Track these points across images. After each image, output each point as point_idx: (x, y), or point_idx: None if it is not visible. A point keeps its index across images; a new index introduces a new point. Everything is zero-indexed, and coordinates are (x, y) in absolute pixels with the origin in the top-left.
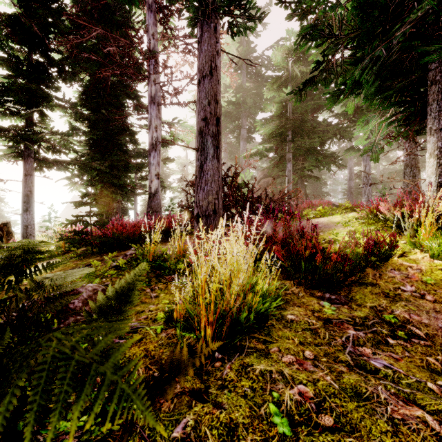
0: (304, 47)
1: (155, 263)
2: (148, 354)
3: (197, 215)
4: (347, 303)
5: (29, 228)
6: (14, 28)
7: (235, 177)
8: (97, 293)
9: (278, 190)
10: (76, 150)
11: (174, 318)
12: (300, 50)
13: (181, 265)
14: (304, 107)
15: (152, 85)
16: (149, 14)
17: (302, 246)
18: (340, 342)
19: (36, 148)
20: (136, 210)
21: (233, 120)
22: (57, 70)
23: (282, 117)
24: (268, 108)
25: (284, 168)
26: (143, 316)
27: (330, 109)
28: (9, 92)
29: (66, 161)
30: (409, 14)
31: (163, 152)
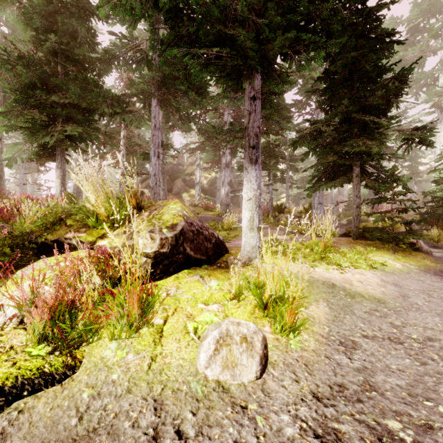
0: None
1: None
2: None
3: None
4: None
5: None
6: None
7: None
8: None
9: None
10: None
11: None
12: None
13: None
14: None
15: None
16: None
17: None
18: None
19: None
20: None
21: None
22: None
23: None
24: None
25: None
26: None
27: None
28: None
29: None
30: (57, 117)
31: None
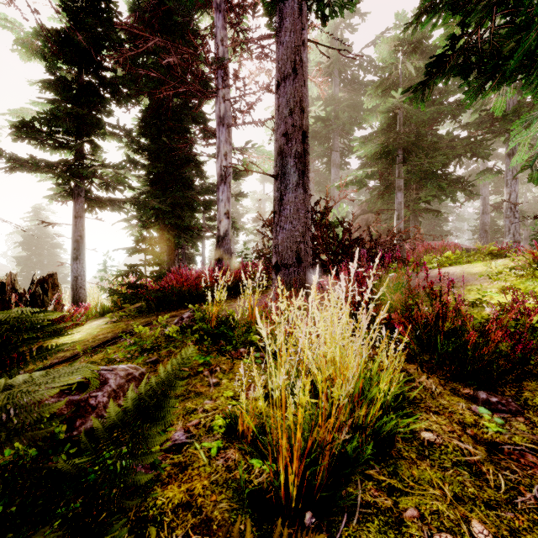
0: (427, 24)
1: (218, 331)
2: (192, 502)
3: (275, 264)
4: (522, 412)
5: (79, 280)
6: (63, 45)
7: (325, 214)
8: (131, 381)
9: (381, 230)
10: (132, 187)
11: (238, 431)
12: (422, 28)
13: (252, 337)
14: (420, 116)
15: (220, 103)
16: (217, 16)
17: (426, 308)
18: (533, 500)
19: (87, 185)
20: (204, 256)
21: (321, 142)
22: (110, 92)
23: (389, 131)
24: (370, 121)
25: (389, 200)
26: (193, 421)
27: (456, 118)
28: (56, 120)
29: (120, 199)
30: None
31: (235, 187)
